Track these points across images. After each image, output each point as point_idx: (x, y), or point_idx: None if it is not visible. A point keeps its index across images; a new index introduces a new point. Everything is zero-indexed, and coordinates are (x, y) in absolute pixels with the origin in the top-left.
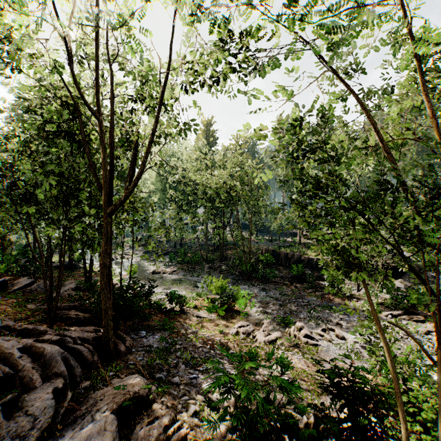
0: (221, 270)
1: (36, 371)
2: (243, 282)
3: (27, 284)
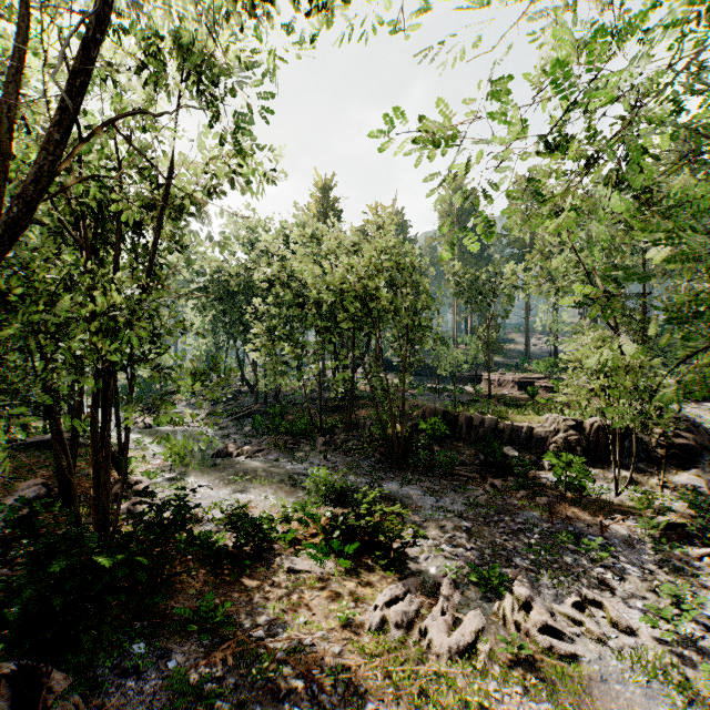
0: (347, 449)
1: None
2: (390, 473)
3: None
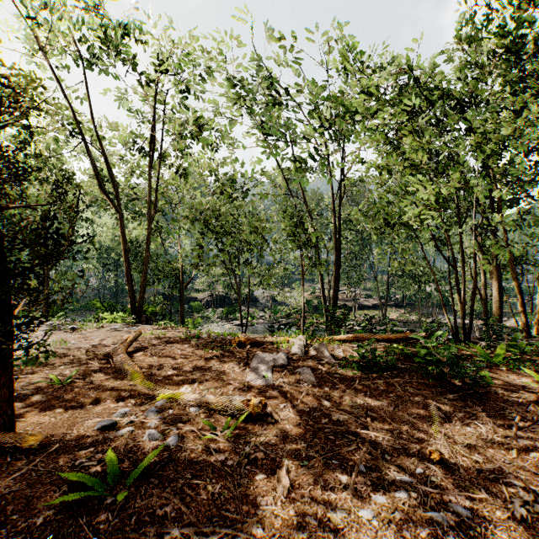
0: None
1: None
2: None
3: None
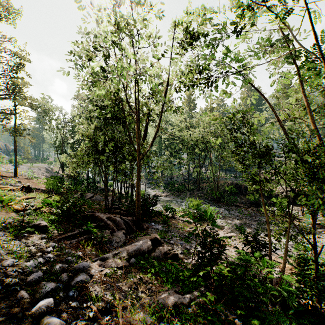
0: (198, 196)
1: (114, 226)
2: (213, 204)
3: (91, 196)
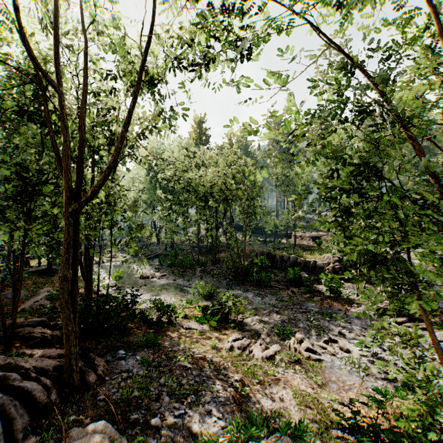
0: (214, 274)
1: None
2: (237, 286)
3: None
